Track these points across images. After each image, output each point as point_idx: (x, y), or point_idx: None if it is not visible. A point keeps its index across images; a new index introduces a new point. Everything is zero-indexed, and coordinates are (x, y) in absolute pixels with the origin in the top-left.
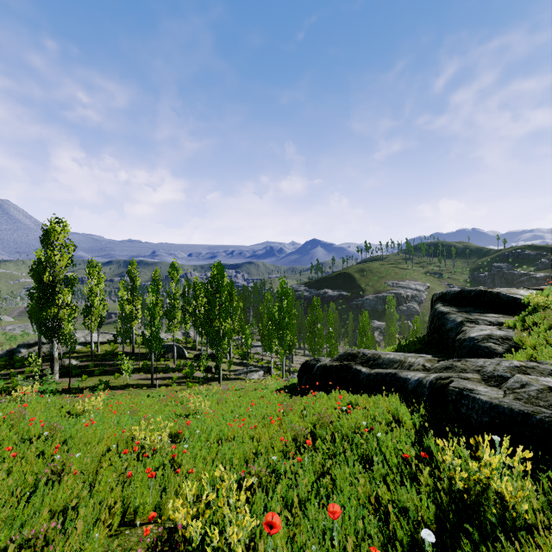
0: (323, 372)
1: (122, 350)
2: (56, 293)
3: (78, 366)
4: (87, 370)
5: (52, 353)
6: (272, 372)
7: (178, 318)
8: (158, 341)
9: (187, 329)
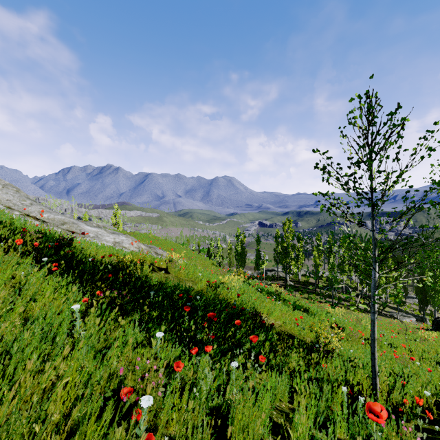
0: (438, 323)
1: (311, 281)
2: (288, 252)
3: (294, 286)
4: (298, 289)
5: (286, 278)
6: (427, 322)
7: (346, 269)
8: (336, 283)
9: (351, 276)
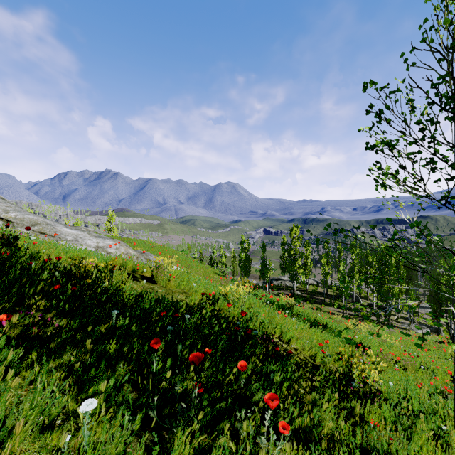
0: None
1: (319, 291)
2: (296, 260)
3: (301, 295)
4: (306, 299)
5: (293, 287)
6: (441, 333)
7: (356, 278)
8: (347, 292)
9: (361, 285)
